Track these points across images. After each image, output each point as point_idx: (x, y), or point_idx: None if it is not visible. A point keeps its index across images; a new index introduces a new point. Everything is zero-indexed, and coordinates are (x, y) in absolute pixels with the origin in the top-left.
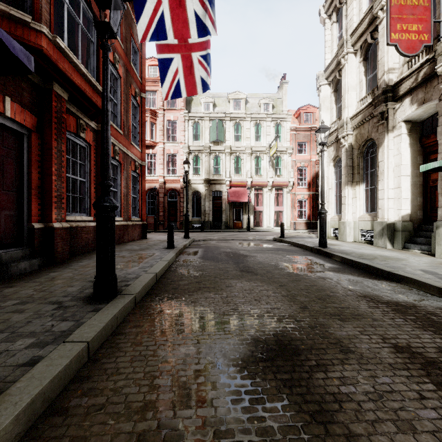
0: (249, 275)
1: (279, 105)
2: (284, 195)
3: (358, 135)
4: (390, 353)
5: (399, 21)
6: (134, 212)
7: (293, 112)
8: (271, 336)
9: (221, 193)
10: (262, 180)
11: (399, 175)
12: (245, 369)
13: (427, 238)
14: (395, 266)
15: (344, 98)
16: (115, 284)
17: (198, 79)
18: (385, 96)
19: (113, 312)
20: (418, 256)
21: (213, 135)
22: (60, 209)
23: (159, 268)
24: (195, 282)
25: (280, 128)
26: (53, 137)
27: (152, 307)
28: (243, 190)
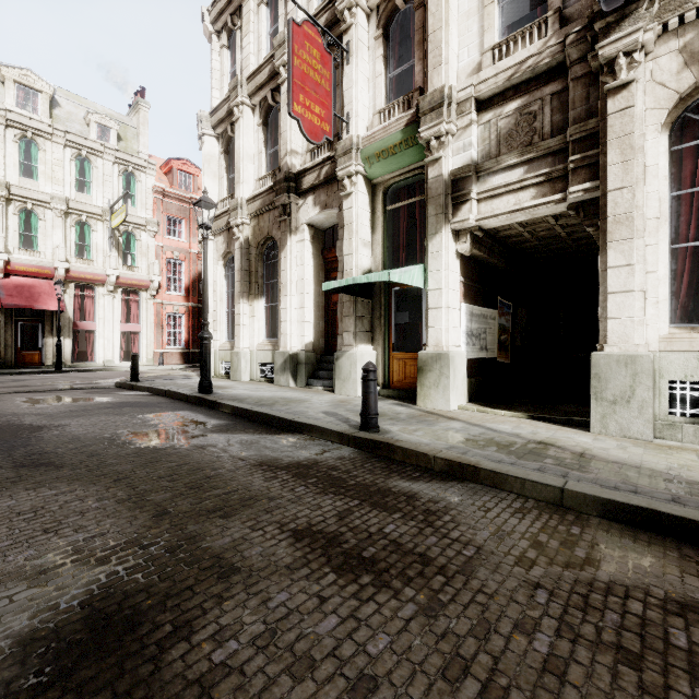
0: (40, 474)
1: (132, 139)
2: (143, 303)
3: (256, 228)
4: (289, 547)
5: (302, 92)
6: None
7: (159, 162)
8: (74, 612)
9: None
10: (95, 271)
11: (303, 292)
12: None
13: (329, 371)
14: (298, 412)
15: (238, 167)
16: None
17: None
18: (287, 184)
19: None
20: (321, 394)
21: None
22: None
23: None
24: None
25: (133, 181)
26: None
27: None
28: (45, 285)
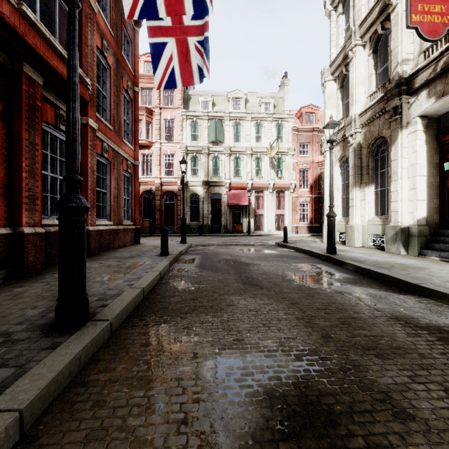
0: (254, 290)
1: (280, 104)
2: (286, 197)
3: (367, 133)
4: None
5: (420, 1)
6: (126, 215)
7: (294, 113)
8: (290, 388)
9: (220, 196)
10: (263, 182)
11: (414, 175)
12: None
13: (446, 244)
14: (419, 277)
15: (352, 93)
16: (85, 308)
17: (195, 65)
18: (398, 89)
19: (74, 351)
20: (439, 264)
21: (211, 135)
22: (33, 212)
23: (147, 282)
24: (189, 298)
25: (281, 128)
26: (23, 126)
27: (132, 337)
28: (243, 192)
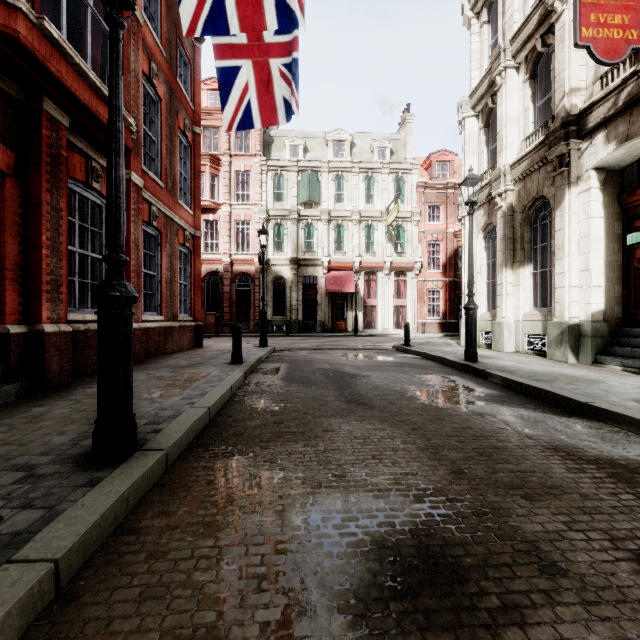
0: (361, 410)
1: (400, 150)
2: (408, 282)
3: (521, 192)
4: (634, 574)
5: (594, 9)
6: (183, 307)
7: (420, 161)
8: (406, 536)
9: (315, 280)
10: (376, 260)
11: (587, 251)
12: (363, 619)
13: (632, 348)
14: (591, 394)
15: (500, 136)
16: (132, 433)
17: (279, 99)
18: (565, 130)
19: (120, 489)
20: (621, 376)
21: (303, 194)
22: (56, 303)
23: (214, 399)
24: (272, 422)
25: (401, 183)
26: (43, 185)
27: (195, 473)
28: (348, 274)
